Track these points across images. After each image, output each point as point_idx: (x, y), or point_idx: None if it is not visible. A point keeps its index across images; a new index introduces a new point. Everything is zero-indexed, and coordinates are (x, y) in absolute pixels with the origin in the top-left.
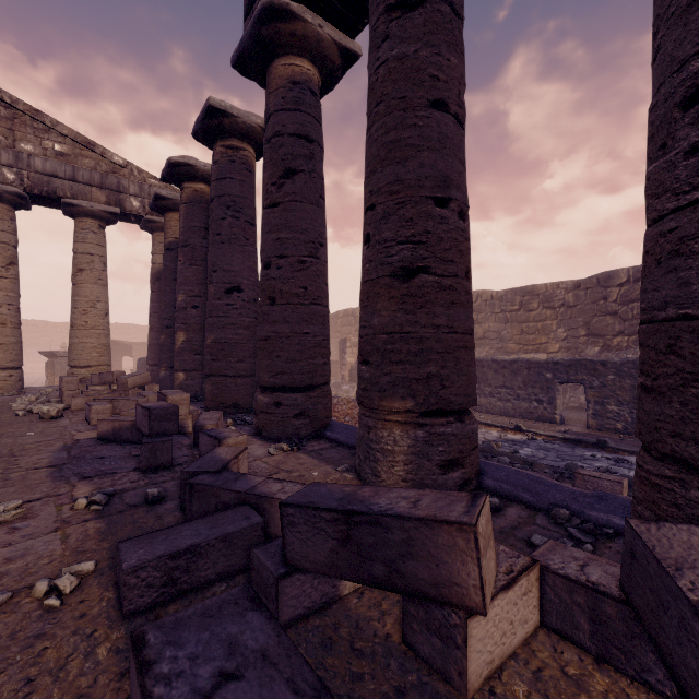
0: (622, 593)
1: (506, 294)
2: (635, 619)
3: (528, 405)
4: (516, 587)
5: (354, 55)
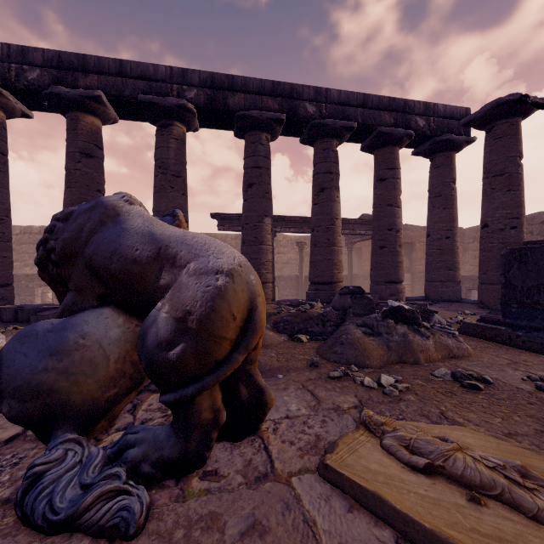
0: None
1: None
2: None
3: None
4: None
5: (30, 117)
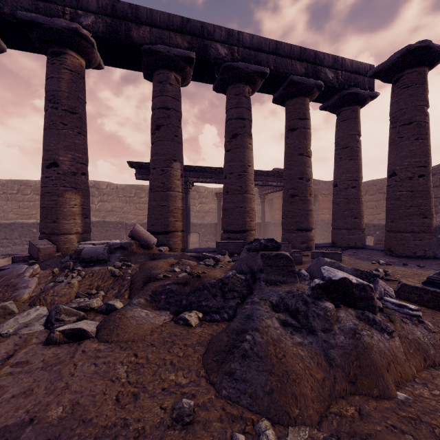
0: (29, 255)
1: (7, 182)
2: (31, 257)
3: (22, 247)
4: (6, 258)
5: None
